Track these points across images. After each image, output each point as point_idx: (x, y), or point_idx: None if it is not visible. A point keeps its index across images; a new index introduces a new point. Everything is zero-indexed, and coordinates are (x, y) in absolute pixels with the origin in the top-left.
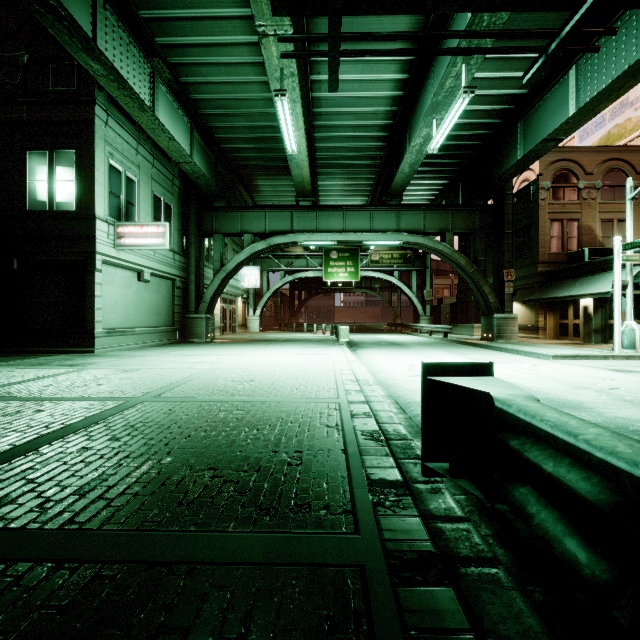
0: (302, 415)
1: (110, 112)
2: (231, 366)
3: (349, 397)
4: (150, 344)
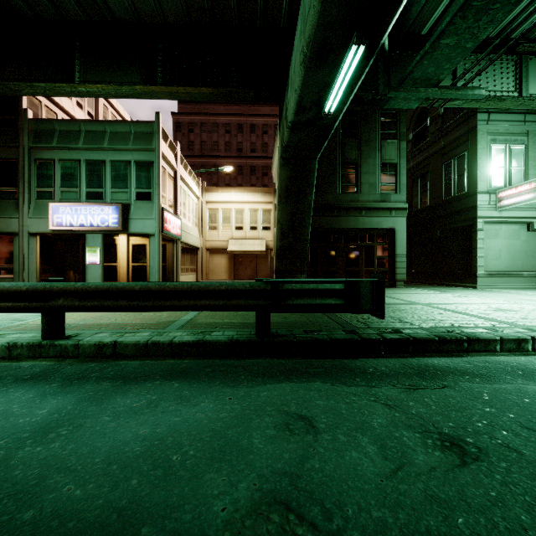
0: (460, 321)
1: (491, 110)
2: None
3: None
4: None
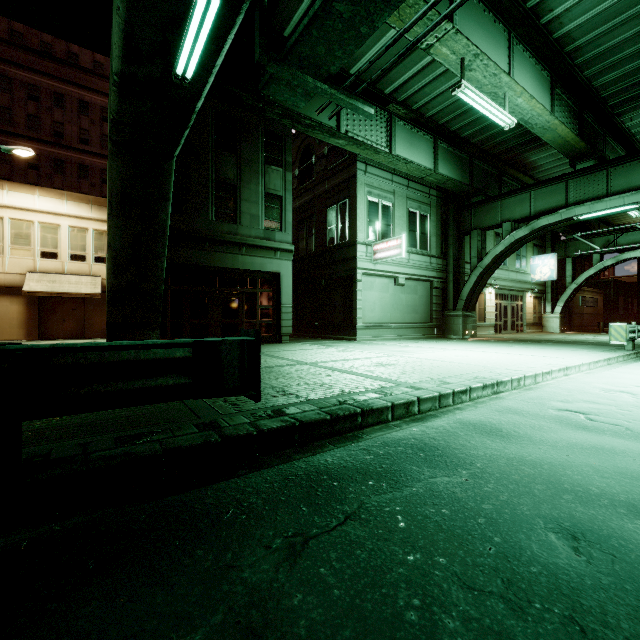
0: (349, 384)
1: (368, 162)
2: (412, 355)
3: (421, 384)
4: (405, 337)
